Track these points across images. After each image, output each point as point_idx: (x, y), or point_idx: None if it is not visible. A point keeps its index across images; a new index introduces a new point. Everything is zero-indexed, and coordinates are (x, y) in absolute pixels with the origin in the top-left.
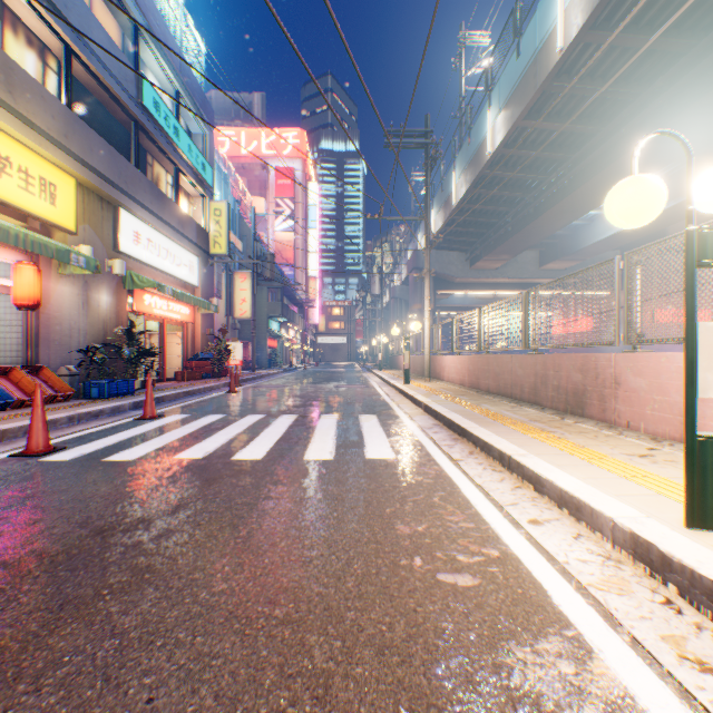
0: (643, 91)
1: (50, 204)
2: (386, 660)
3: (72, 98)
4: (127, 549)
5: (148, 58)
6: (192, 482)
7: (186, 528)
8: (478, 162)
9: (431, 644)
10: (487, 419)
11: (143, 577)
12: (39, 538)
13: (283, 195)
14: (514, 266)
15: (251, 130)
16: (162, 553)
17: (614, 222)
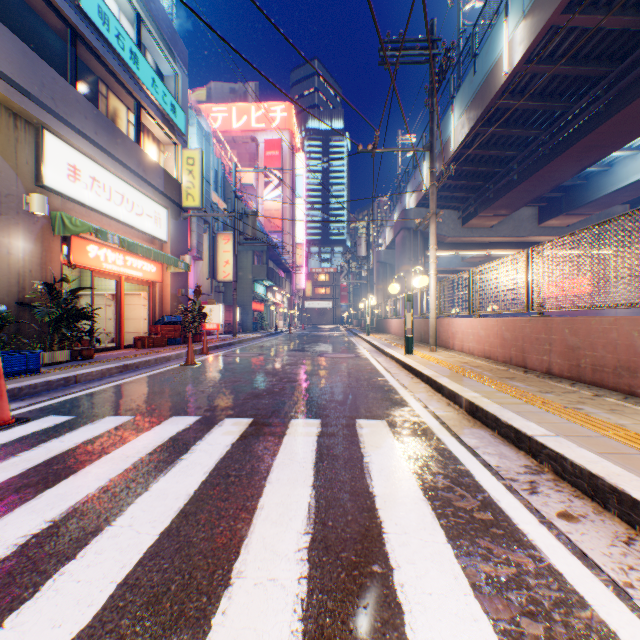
0: None
1: None
2: None
3: None
4: None
5: None
6: None
7: None
8: (488, 90)
9: None
10: None
11: None
12: None
13: (271, 166)
14: (510, 224)
15: (241, 106)
16: None
17: None
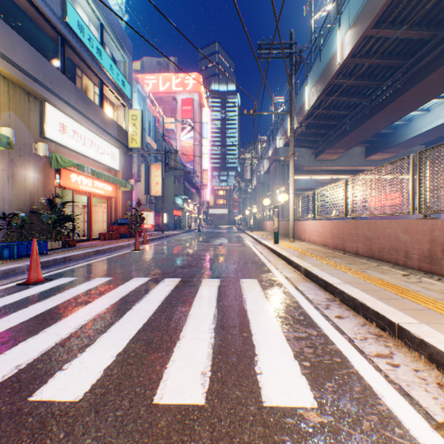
0: None
1: None
2: None
3: None
4: None
5: None
6: None
7: None
8: (328, 73)
9: None
10: (407, 301)
11: None
12: None
13: (186, 117)
14: (346, 158)
15: (165, 75)
16: None
17: None
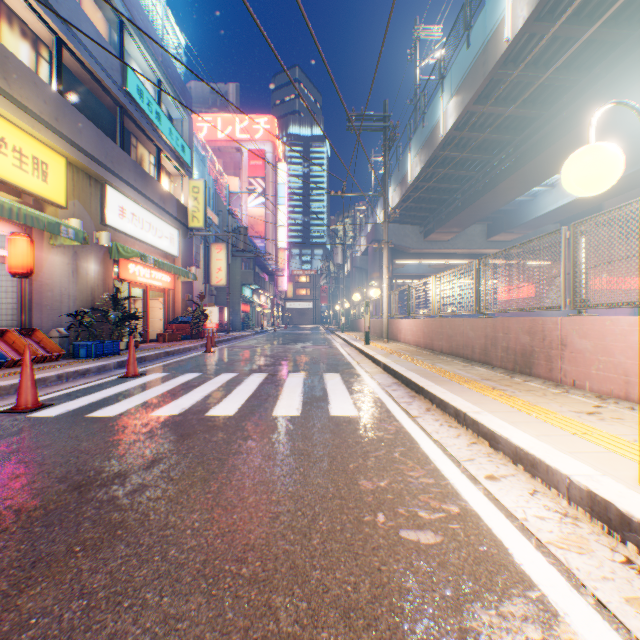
0: (582, 78)
1: (42, 181)
2: (351, 623)
3: (63, 85)
4: (102, 505)
5: (133, 50)
6: (167, 438)
7: (160, 483)
8: (431, 143)
9: (396, 606)
10: (442, 378)
11: (115, 533)
12: (19, 493)
13: (255, 175)
14: (463, 238)
15: (226, 117)
16: (135, 508)
17: (571, 189)
